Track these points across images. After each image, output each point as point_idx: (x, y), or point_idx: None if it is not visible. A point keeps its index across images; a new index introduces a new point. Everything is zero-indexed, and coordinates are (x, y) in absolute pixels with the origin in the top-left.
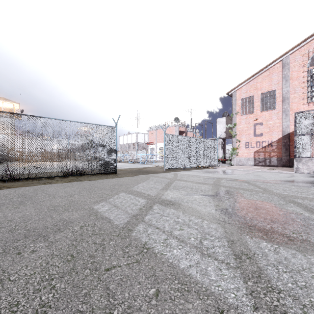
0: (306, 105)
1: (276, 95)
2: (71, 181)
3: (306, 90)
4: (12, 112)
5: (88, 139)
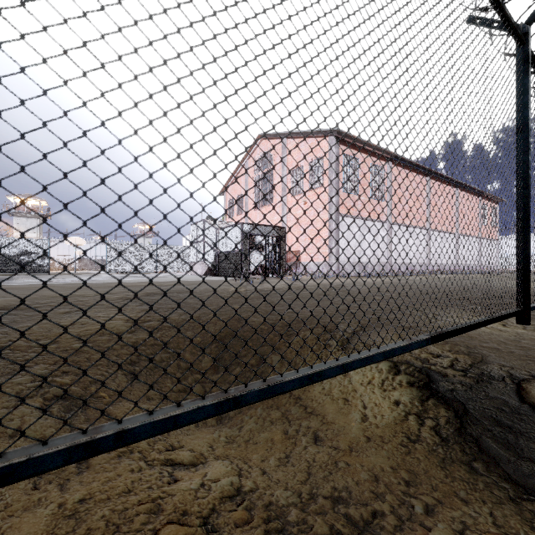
0: (255, 211)
1: (243, 199)
2: (1, 275)
3: (255, 196)
4: (37, 211)
5: (23, 249)
